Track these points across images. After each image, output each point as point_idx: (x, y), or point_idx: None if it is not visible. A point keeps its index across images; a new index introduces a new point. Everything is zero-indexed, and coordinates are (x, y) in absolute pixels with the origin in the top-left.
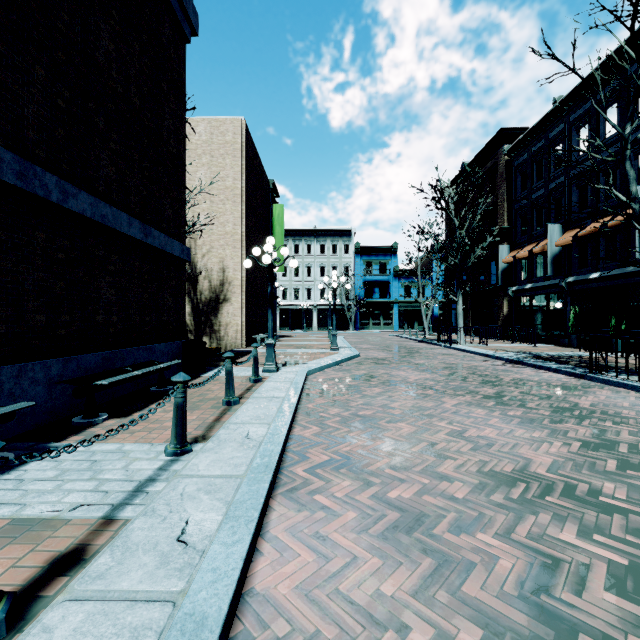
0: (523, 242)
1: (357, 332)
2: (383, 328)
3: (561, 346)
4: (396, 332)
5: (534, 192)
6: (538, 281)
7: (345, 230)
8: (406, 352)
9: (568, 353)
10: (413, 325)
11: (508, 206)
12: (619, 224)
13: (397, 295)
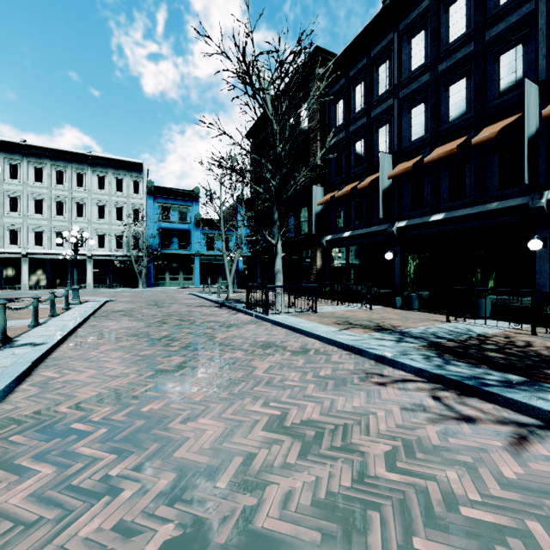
0: (339, 183)
1: (148, 290)
2: (183, 284)
3: (394, 307)
4: (198, 288)
5: (353, 123)
6: (357, 228)
7: (134, 163)
8: (185, 345)
9: (448, 327)
10: (217, 280)
11: (322, 142)
12: (492, 138)
13: (199, 247)
